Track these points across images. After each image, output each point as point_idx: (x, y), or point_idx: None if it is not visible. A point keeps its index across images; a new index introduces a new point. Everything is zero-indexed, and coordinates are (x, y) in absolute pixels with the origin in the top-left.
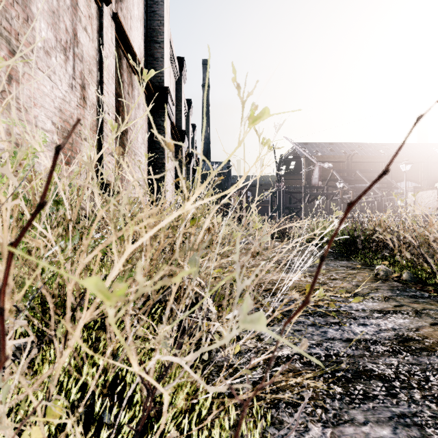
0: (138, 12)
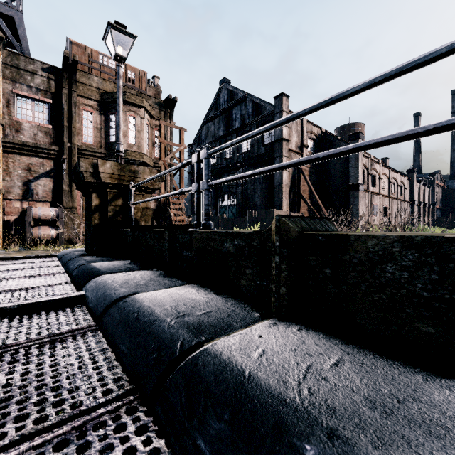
0: (408, 189)
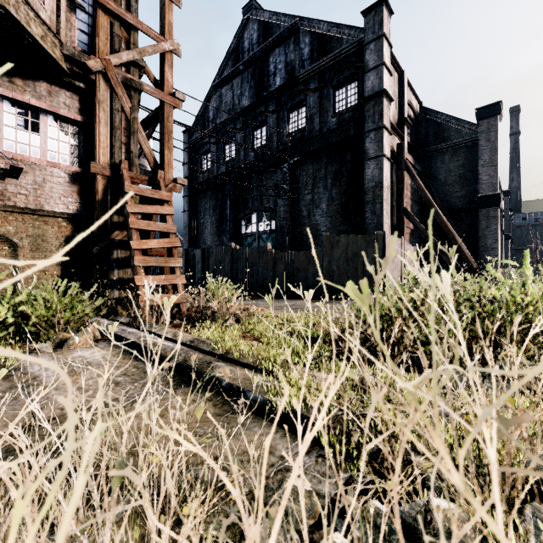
0: None
